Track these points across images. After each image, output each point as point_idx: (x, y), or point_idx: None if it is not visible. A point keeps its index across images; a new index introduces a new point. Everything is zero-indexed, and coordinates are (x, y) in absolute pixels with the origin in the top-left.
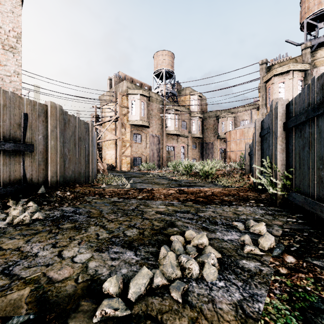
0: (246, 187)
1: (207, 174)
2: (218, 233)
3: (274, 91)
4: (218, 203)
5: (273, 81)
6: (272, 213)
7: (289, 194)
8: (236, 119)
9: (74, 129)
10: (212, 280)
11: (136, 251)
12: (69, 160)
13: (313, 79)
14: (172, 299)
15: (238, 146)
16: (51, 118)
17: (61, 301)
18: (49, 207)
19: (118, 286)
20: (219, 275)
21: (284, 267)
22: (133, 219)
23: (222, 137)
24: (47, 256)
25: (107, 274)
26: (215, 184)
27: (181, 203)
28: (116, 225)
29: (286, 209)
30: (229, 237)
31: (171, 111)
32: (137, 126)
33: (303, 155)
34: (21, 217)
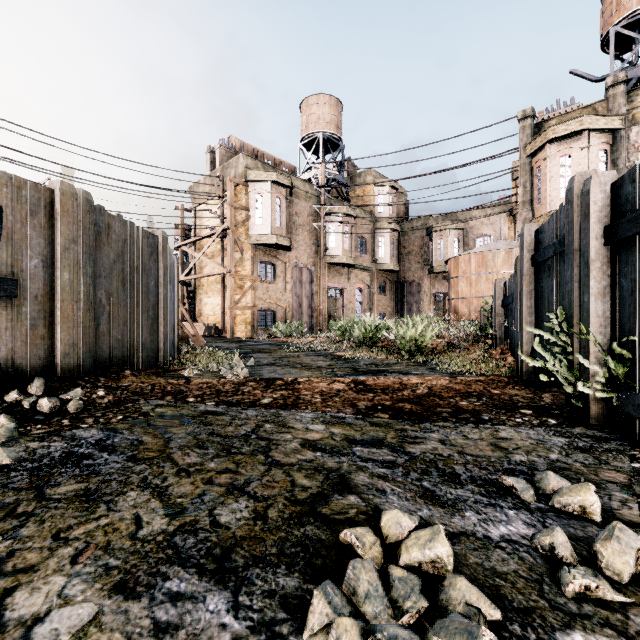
0: (501, 374)
1: (413, 347)
2: (471, 514)
3: (549, 174)
4: (448, 416)
5: (547, 152)
6: (586, 445)
7: (625, 398)
8: (467, 234)
9: (121, 247)
10: None
11: (237, 593)
12: (109, 315)
13: None
14: None
15: (474, 288)
16: (62, 219)
17: None
18: (45, 429)
19: None
20: None
21: None
22: (244, 467)
23: (439, 271)
24: None
25: None
26: (431, 367)
27: (363, 416)
28: (197, 485)
29: (616, 433)
30: (504, 530)
31: (336, 217)
32: (268, 248)
33: None
34: None
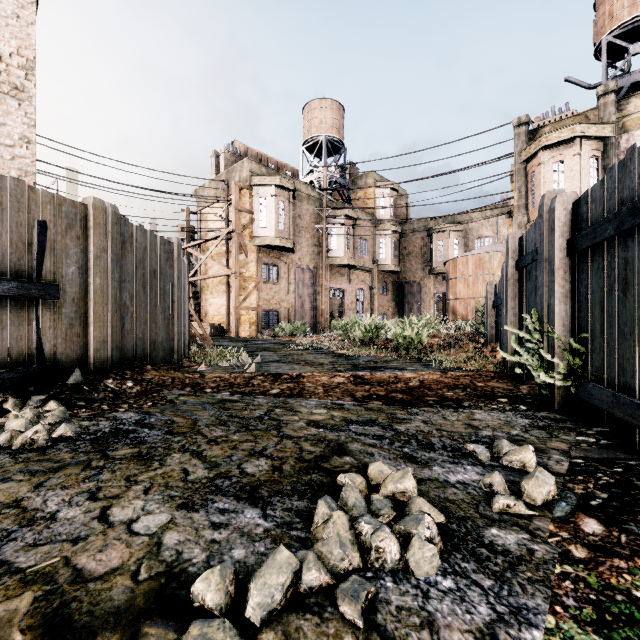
0: (488, 370)
1: (410, 345)
2: (437, 468)
3: (542, 180)
4: (434, 403)
5: (540, 159)
6: (544, 425)
7: (580, 386)
8: (467, 236)
9: (142, 254)
10: (428, 574)
11: (265, 509)
12: (132, 316)
13: (631, 150)
14: (342, 621)
15: (471, 289)
16: (95, 231)
17: (99, 625)
18: (90, 412)
19: (224, 590)
20: (443, 562)
21: (580, 544)
22: (261, 439)
23: (439, 272)
24: (76, 519)
25: (201, 560)
26: (426, 364)
27: (360, 403)
28: (225, 450)
29: (574, 416)
30: (460, 477)
31: (338, 220)
32: (271, 250)
33: (610, 306)
34: (27, 434)
